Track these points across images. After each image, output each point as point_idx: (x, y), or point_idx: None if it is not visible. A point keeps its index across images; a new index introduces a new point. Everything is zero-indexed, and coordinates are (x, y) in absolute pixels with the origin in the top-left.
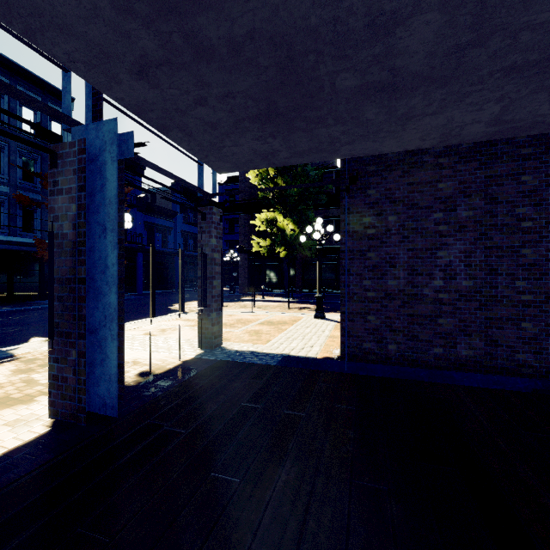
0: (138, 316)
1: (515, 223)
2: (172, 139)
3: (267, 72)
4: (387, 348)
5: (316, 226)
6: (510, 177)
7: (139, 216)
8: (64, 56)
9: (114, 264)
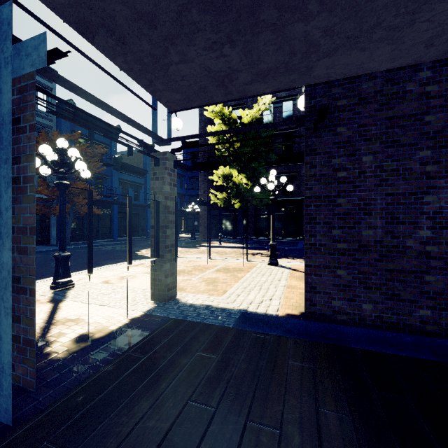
0: (106, 261)
1: None
2: (102, 51)
3: None
4: (360, 307)
5: (270, 177)
6: None
7: (114, 173)
8: None
9: (8, 208)
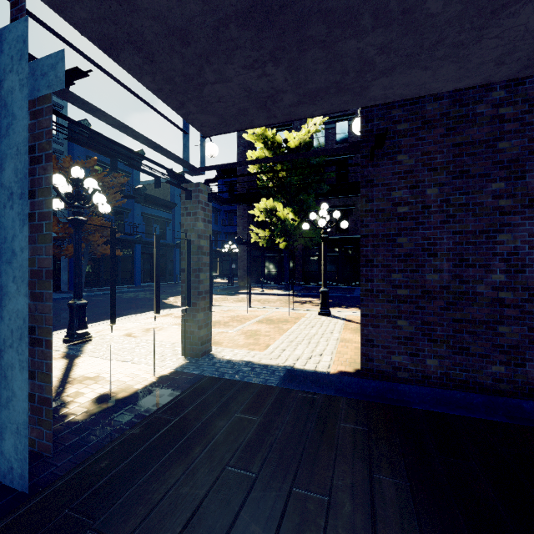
0: (128, 311)
1: None
2: (128, 69)
3: None
4: (424, 363)
5: (321, 212)
6: None
7: (137, 207)
8: None
9: (23, 249)
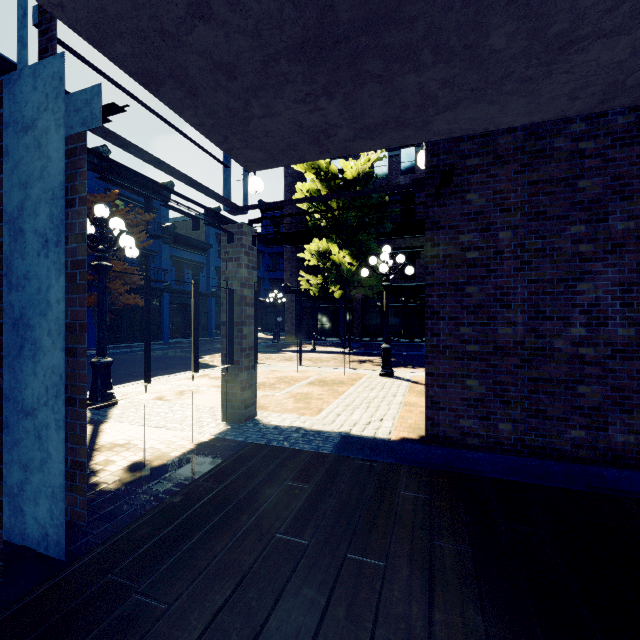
0: (156, 372)
1: None
2: (167, 103)
3: None
4: (496, 428)
5: (383, 256)
6: None
7: (165, 249)
8: None
9: (60, 300)
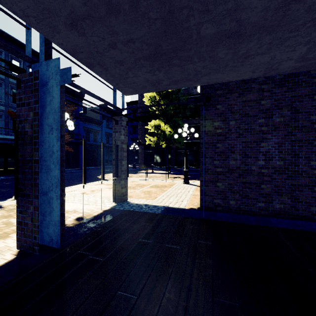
0: (79, 182)
1: (310, 125)
2: (95, 72)
3: (155, 23)
4: (229, 203)
5: (184, 129)
6: (307, 96)
7: (81, 123)
8: (21, 12)
9: (58, 150)
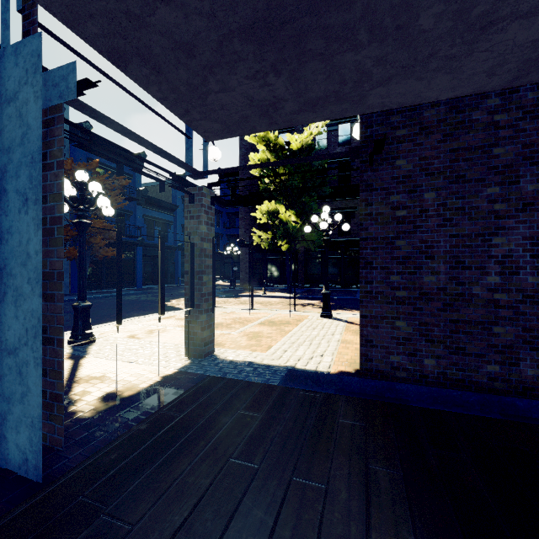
0: (130, 313)
1: None
2: (135, 80)
3: None
4: (422, 363)
5: (323, 215)
6: None
7: (138, 209)
8: None
9: (38, 252)
